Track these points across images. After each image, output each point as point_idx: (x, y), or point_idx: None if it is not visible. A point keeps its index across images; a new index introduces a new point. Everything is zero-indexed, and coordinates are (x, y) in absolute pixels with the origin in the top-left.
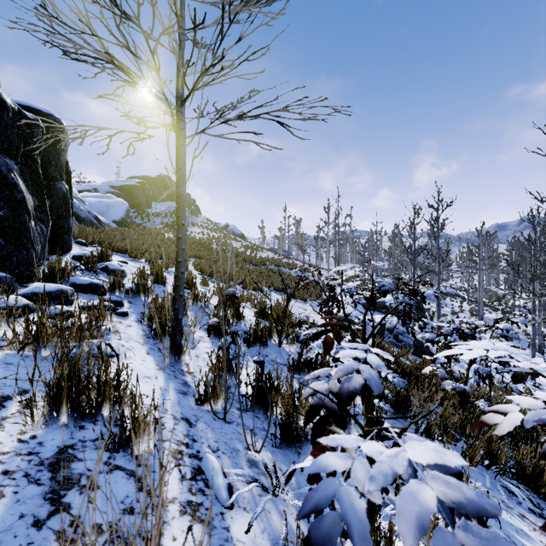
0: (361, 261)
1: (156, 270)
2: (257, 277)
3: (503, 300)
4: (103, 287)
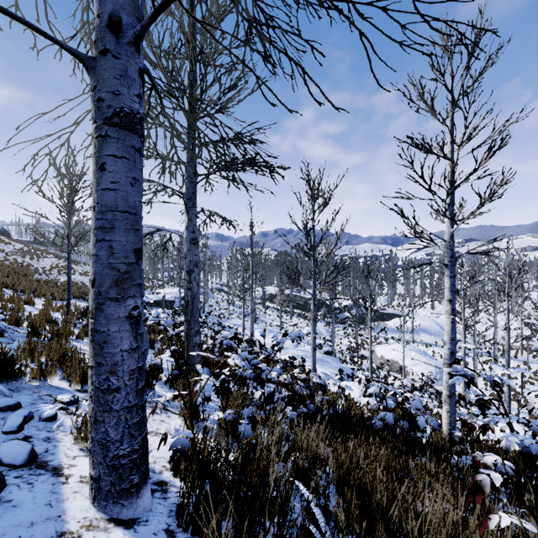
0: (151, 263)
1: (12, 296)
2: (53, 288)
3: (249, 292)
4: (1, 308)
